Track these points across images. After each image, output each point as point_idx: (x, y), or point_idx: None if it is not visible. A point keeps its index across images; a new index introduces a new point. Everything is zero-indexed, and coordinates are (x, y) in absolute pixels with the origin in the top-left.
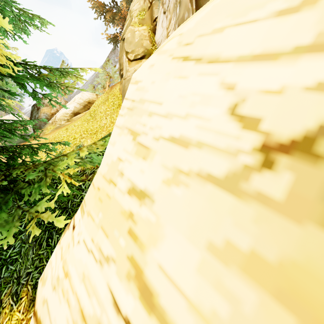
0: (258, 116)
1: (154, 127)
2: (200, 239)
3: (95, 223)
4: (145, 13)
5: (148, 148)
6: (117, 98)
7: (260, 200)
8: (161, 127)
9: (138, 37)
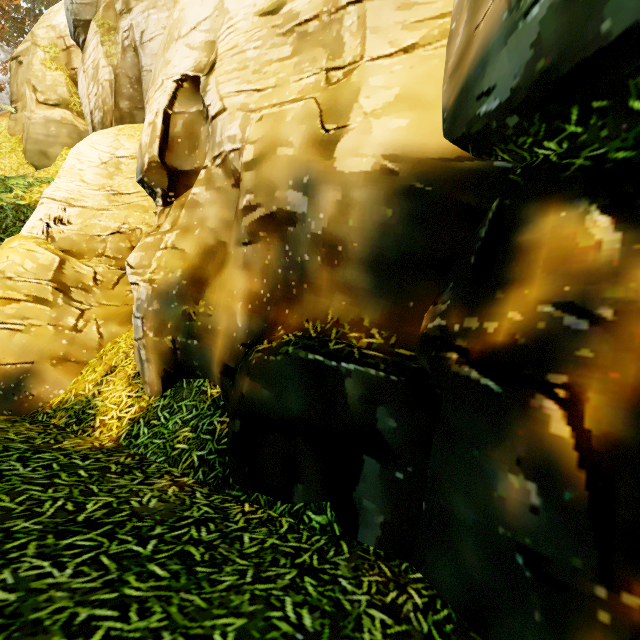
0: (102, 159)
1: (85, 159)
2: (93, 173)
3: (68, 177)
4: (60, 53)
5: (83, 163)
6: (6, 139)
7: (101, 168)
8: (87, 159)
9: (51, 80)
